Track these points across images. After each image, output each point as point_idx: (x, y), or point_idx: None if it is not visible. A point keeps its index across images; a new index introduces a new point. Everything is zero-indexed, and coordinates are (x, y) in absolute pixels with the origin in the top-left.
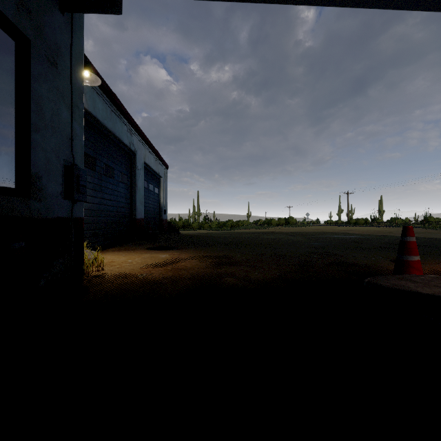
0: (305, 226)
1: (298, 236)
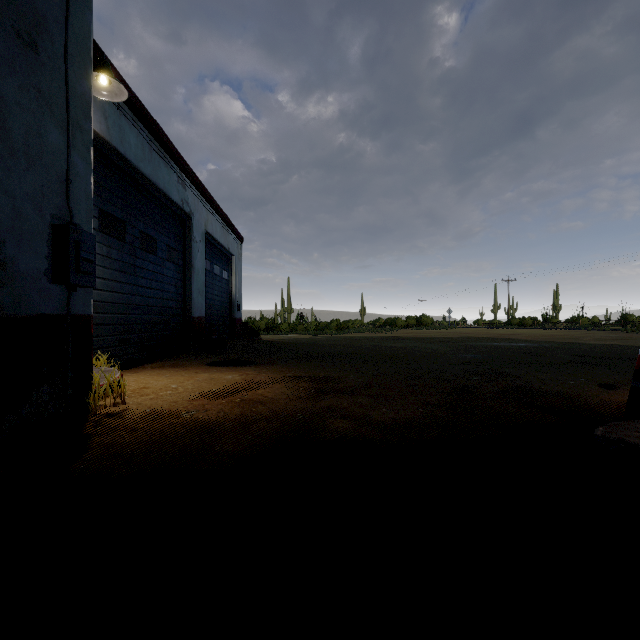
0: (446, 328)
1: (438, 344)
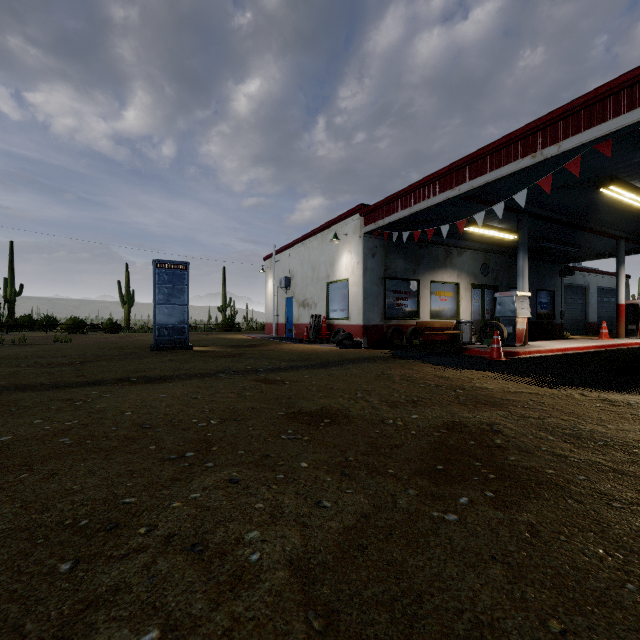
0: None
1: None
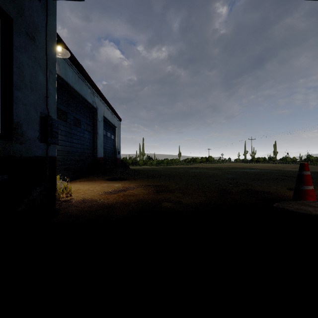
0: (220, 163)
1: (216, 170)
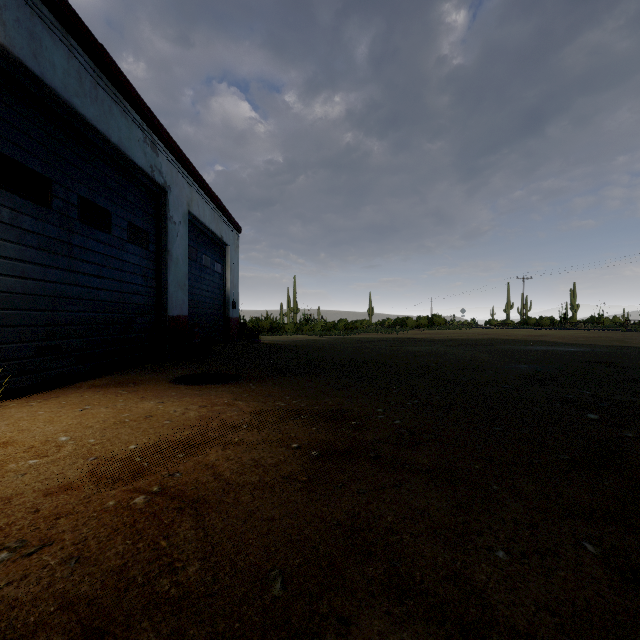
0: (460, 328)
1: (466, 348)
